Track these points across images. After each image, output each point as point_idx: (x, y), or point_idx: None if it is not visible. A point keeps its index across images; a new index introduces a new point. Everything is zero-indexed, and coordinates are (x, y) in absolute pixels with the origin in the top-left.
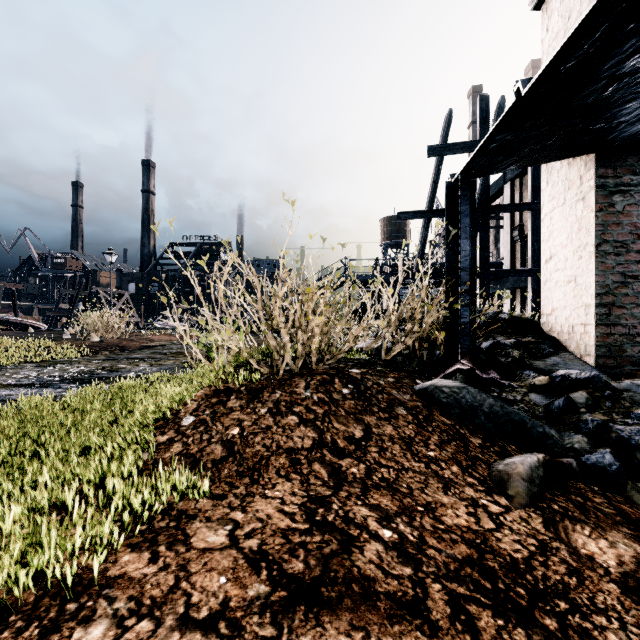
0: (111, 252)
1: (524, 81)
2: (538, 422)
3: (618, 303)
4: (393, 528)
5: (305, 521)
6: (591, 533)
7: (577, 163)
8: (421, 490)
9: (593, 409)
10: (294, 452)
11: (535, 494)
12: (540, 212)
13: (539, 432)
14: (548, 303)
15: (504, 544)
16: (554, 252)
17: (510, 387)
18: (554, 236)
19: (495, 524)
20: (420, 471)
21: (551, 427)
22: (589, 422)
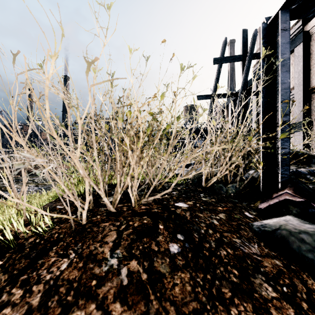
0: (38, 119)
1: None
2: None
3: None
4: None
5: None
6: None
7: None
8: None
9: None
10: None
11: None
12: None
13: None
14: None
15: None
16: None
17: None
18: None
19: None
20: None
21: None
22: None
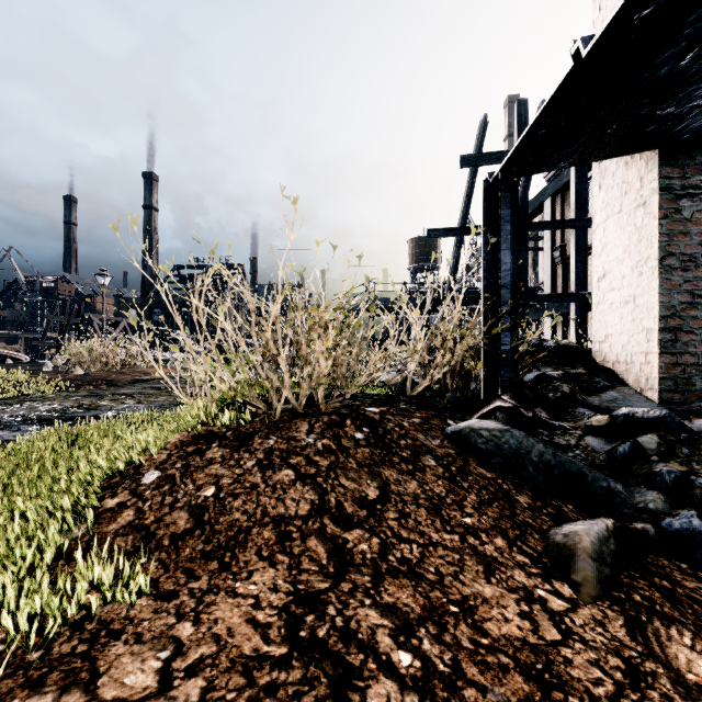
0: (104, 273)
1: (585, 39)
2: (600, 474)
3: (686, 327)
4: (414, 648)
5: (283, 640)
6: (694, 642)
7: (636, 162)
8: (455, 576)
9: (667, 457)
10: (284, 522)
11: (608, 578)
12: (584, 230)
13: (602, 487)
14: (601, 328)
15: (577, 670)
16: (608, 268)
17: (562, 429)
18: (608, 250)
19: (560, 632)
20: (453, 547)
21: (616, 480)
22: (665, 474)
